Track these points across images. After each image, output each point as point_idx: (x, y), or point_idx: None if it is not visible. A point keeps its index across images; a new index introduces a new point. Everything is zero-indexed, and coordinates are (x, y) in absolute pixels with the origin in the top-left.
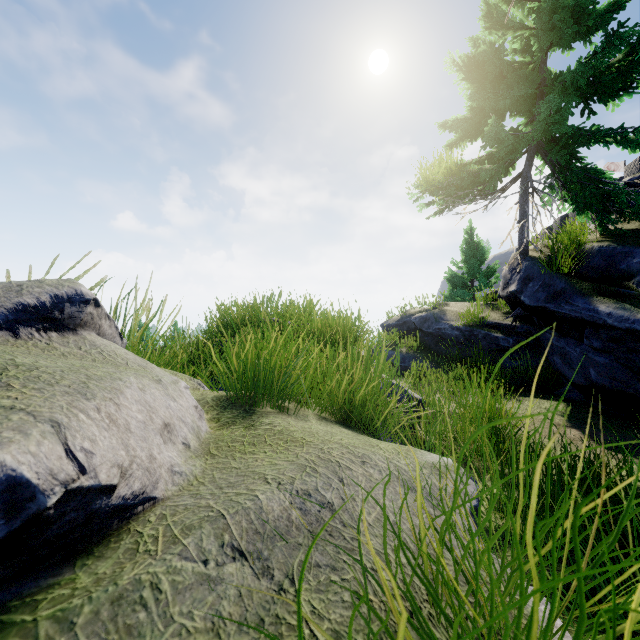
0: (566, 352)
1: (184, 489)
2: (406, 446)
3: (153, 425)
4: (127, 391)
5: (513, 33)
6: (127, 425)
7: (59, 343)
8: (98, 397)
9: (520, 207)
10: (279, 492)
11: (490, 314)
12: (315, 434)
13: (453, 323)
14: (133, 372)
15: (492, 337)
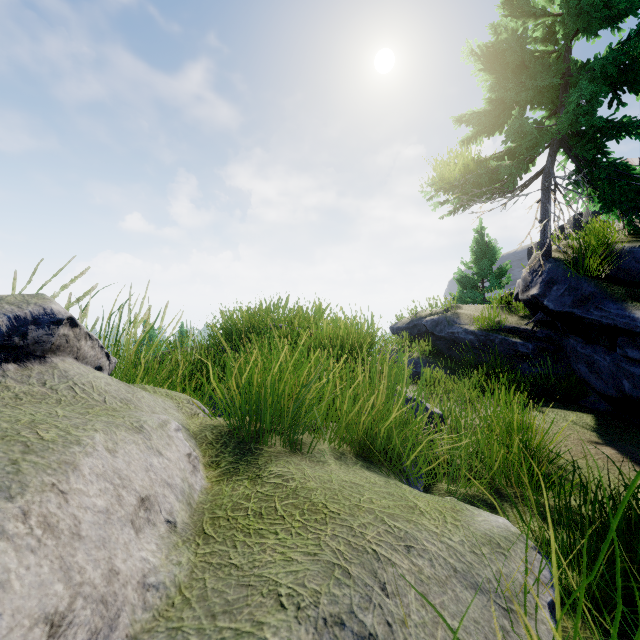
0: (594, 360)
1: (160, 615)
2: (447, 499)
3: (121, 510)
4: (85, 462)
5: (534, 21)
6: (75, 527)
7: (15, 379)
8: (31, 488)
9: (542, 205)
10: (299, 627)
11: (506, 318)
12: (338, 494)
13: (467, 327)
14: (105, 419)
15: (510, 342)
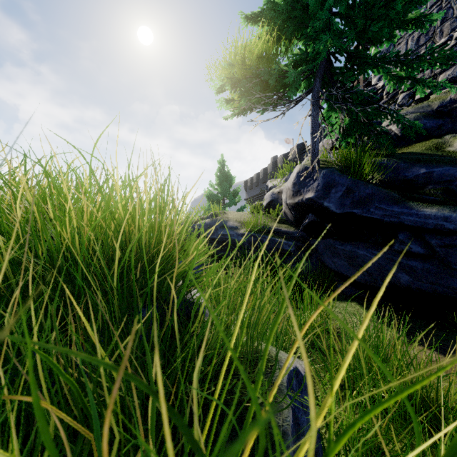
0: (358, 255)
1: None
2: None
3: None
4: None
5: None
6: None
7: None
8: None
9: (313, 119)
10: None
11: (267, 221)
12: None
13: (238, 229)
14: None
15: (276, 242)
